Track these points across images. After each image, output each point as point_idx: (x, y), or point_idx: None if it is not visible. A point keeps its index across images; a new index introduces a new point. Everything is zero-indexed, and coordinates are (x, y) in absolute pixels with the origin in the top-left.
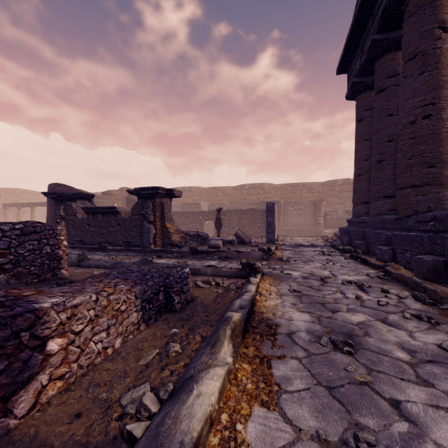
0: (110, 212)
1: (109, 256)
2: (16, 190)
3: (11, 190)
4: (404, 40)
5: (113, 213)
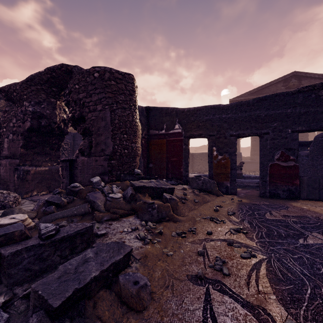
0: None
1: None
2: None
3: None
4: None
5: None
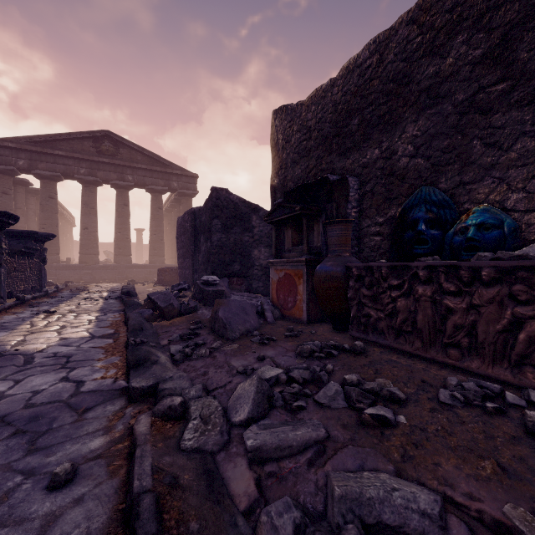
0: (31, 254)
1: (89, 292)
2: None
3: None
4: (89, 199)
5: (30, 254)
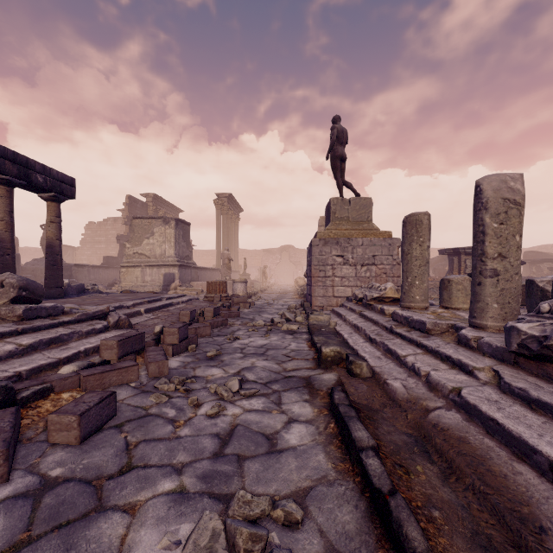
0: None
1: None
2: None
3: None
4: None
5: None
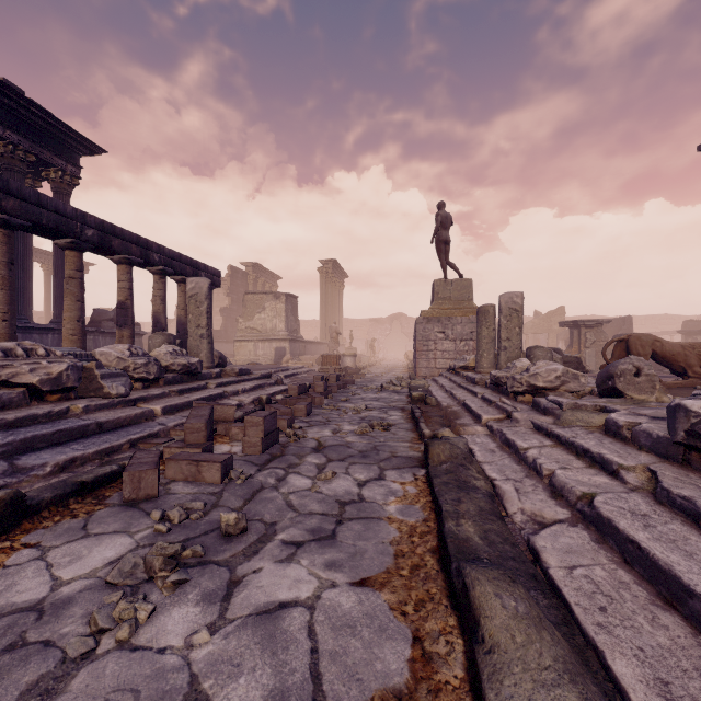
0: None
1: None
2: (655, 316)
3: (650, 318)
4: None
5: None
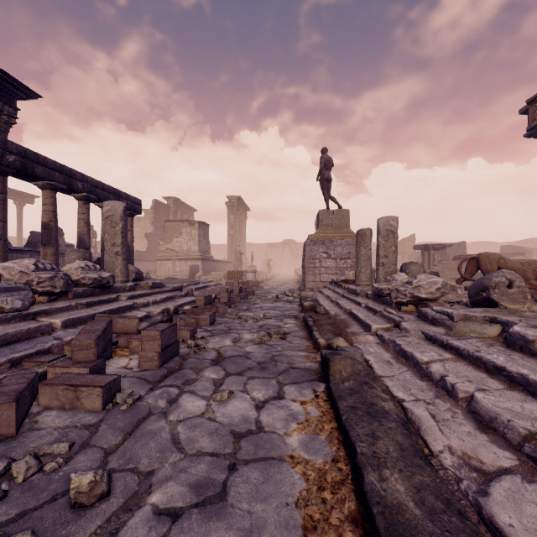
0: None
1: None
2: (478, 243)
3: (474, 244)
4: None
5: None
